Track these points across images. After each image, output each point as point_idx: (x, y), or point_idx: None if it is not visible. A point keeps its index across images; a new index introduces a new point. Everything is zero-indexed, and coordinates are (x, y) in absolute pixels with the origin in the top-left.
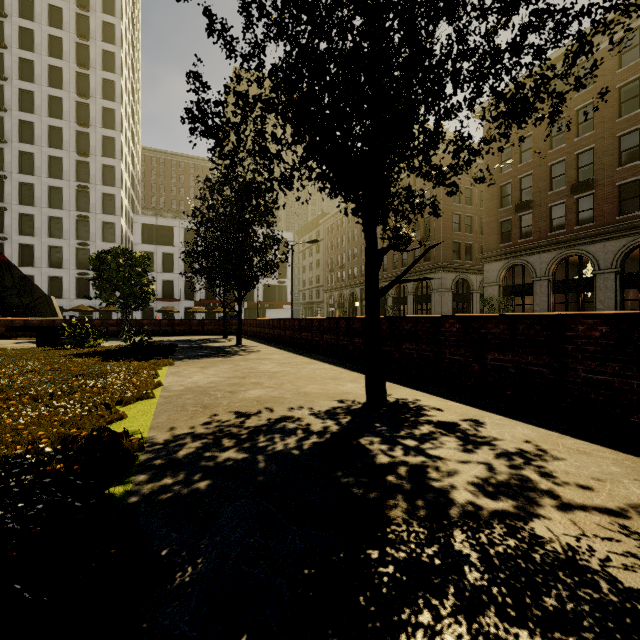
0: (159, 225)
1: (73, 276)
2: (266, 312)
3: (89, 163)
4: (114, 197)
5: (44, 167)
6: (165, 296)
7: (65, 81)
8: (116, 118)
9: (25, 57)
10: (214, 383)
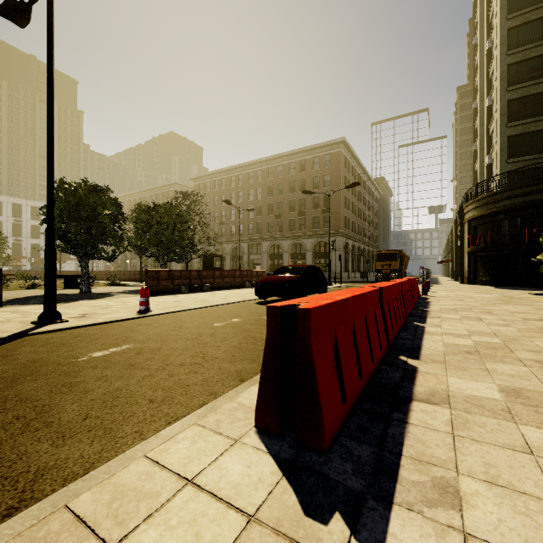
0: None
1: None
2: None
3: None
4: None
5: None
6: None
7: None
8: None
9: None
10: None
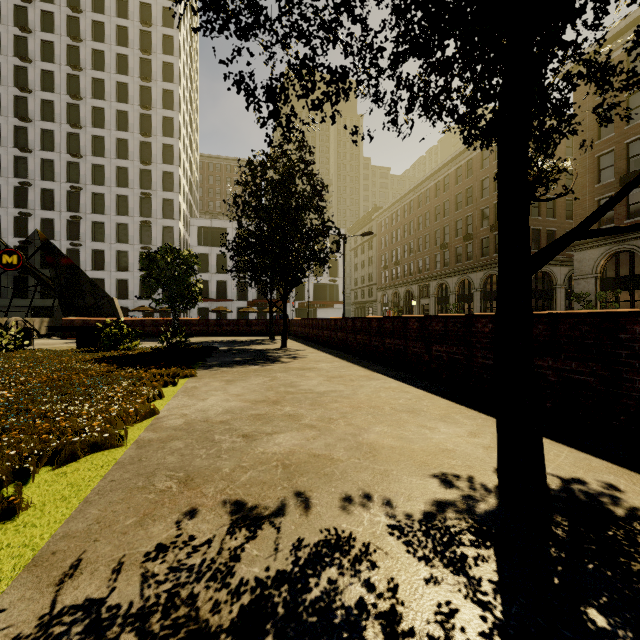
0: (213, 227)
1: (137, 278)
2: (317, 312)
3: (151, 171)
4: (173, 202)
5: (113, 177)
6: (219, 296)
7: (130, 95)
8: (175, 126)
9: (97, 77)
10: (230, 413)
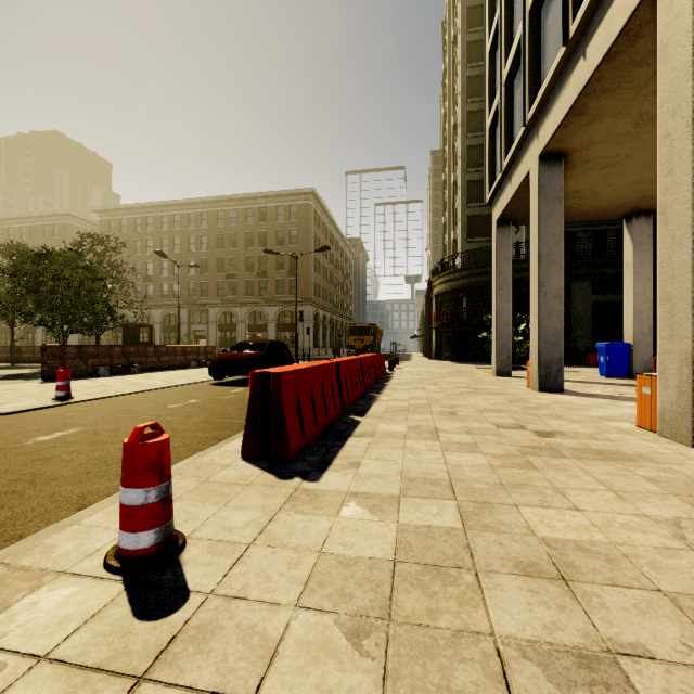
0: None
1: None
2: None
3: None
4: None
5: None
6: None
7: None
8: None
9: None
10: None
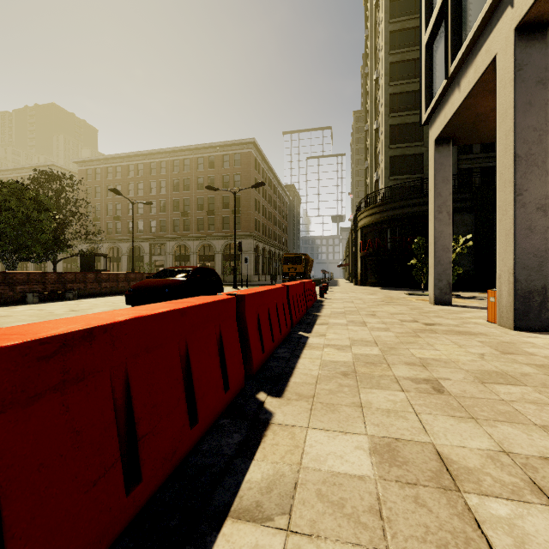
0: None
1: None
2: None
3: None
4: None
5: None
6: None
7: None
8: None
9: None
10: None
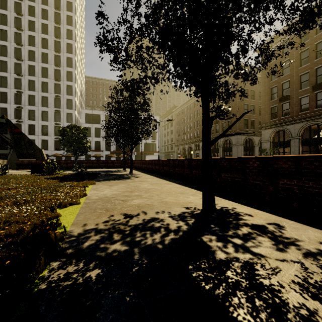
0: (93, 114)
1: (53, 139)
2: (145, 157)
3: (60, 84)
4: (72, 100)
5: (39, 87)
6: (96, 149)
7: (49, 45)
8: (73, 62)
9: (31, 34)
10: (115, 195)
